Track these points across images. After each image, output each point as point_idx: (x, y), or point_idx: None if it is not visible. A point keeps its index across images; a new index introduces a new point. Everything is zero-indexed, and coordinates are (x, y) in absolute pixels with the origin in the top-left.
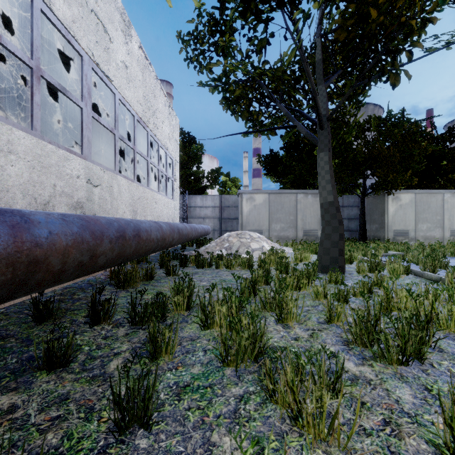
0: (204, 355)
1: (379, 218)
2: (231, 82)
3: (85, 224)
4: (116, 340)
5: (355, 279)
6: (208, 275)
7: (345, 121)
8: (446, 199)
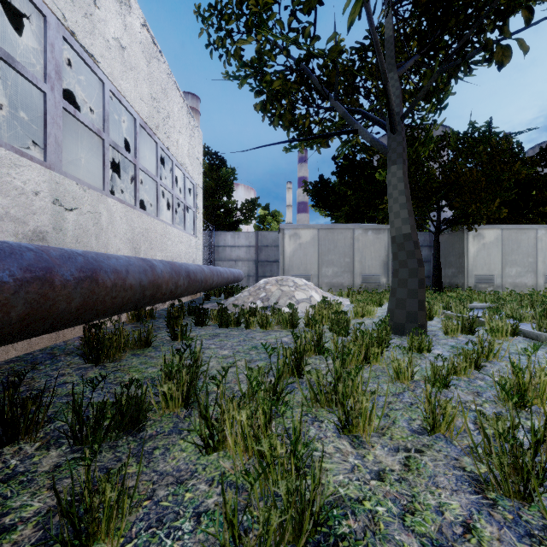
0: (193, 532)
1: (456, 261)
2: (267, 68)
3: None
4: (27, 486)
5: (444, 343)
6: (233, 338)
7: (414, 137)
8: (539, 236)
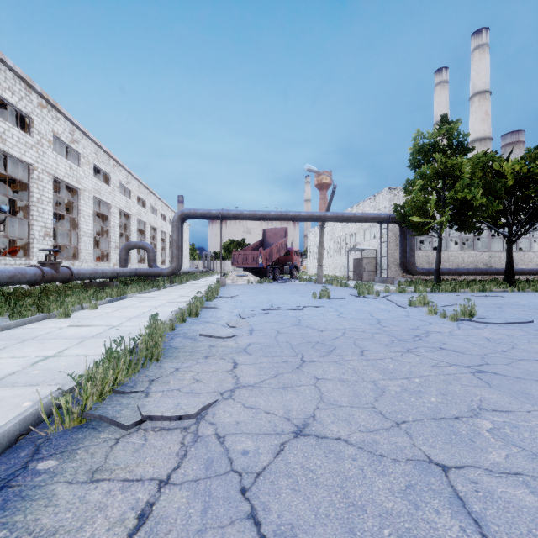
0: None
1: None
2: None
3: (475, 269)
4: None
5: None
6: None
7: None
8: None
